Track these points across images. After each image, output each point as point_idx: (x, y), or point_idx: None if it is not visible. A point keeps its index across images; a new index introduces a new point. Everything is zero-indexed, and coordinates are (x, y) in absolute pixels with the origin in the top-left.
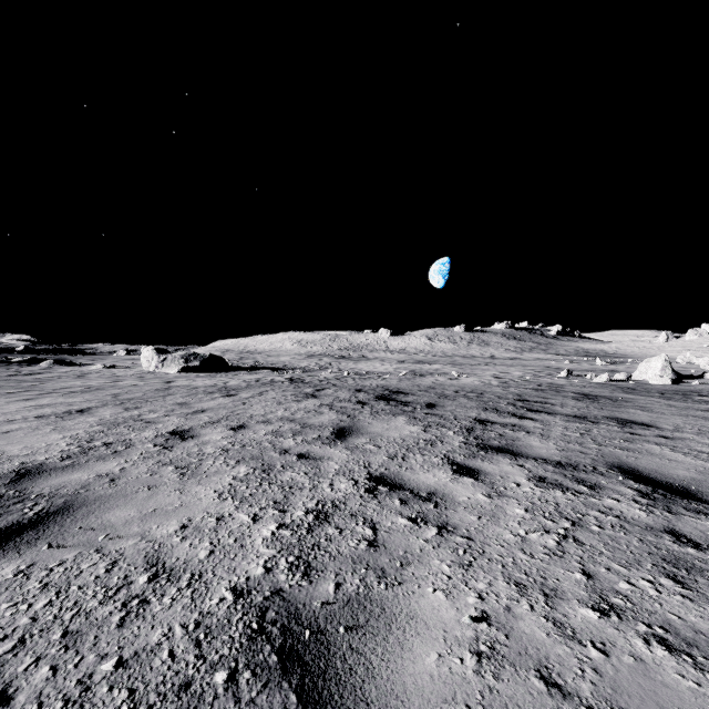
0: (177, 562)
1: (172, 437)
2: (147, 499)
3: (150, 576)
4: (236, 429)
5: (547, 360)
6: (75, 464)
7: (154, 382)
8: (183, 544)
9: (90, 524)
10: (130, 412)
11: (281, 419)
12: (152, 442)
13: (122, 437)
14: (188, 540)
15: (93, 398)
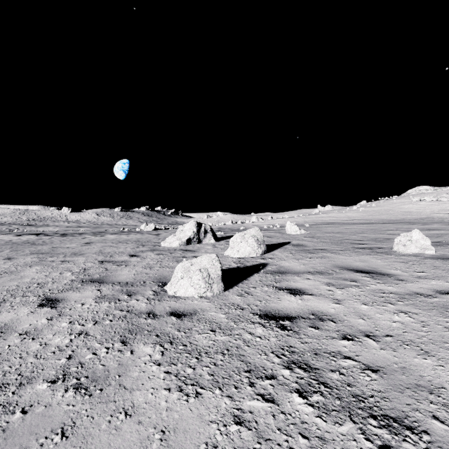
0: None
1: None
2: None
3: None
4: None
5: None
6: None
7: None
8: None
9: None
10: None
11: None
12: None
13: None
14: None
15: None
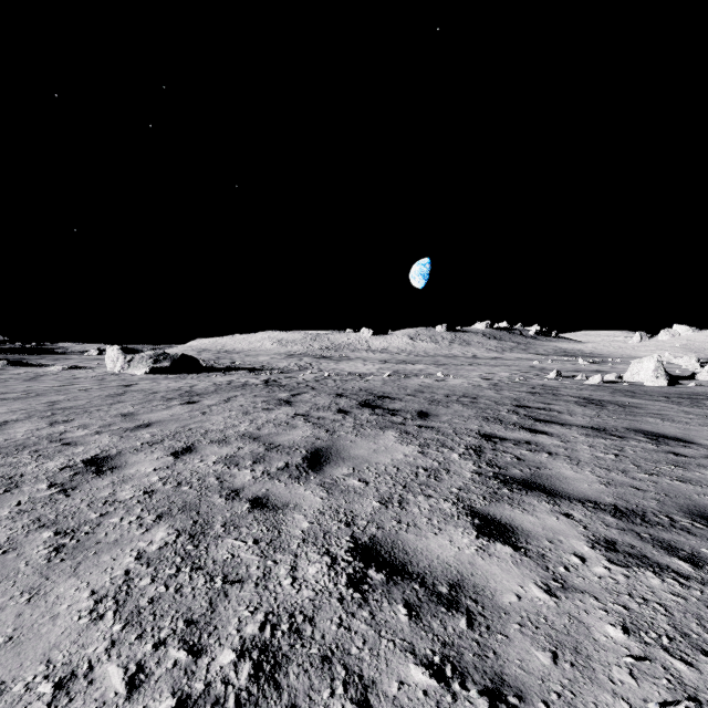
0: None
1: (84, 469)
2: None
3: None
4: (179, 453)
5: (530, 360)
6: None
7: (111, 386)
8: None
9: None
10: (53, 428)
11: (243, 436)
12: (50, 479)
13: (13, 470)
14: None
15: (22, 407)
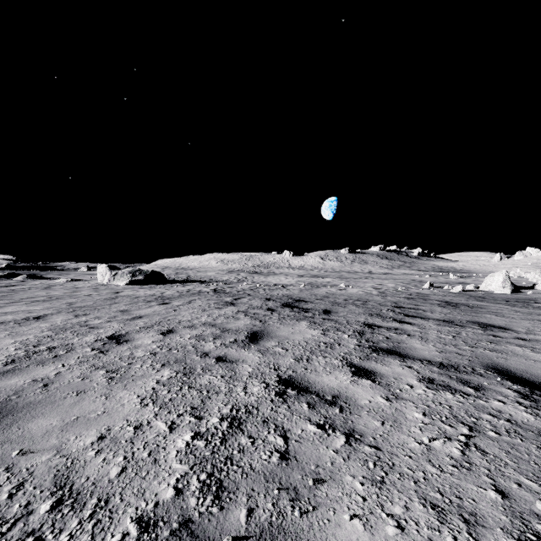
0: (86, 482)
1: (109, 341)
2: (73, 405)
3: (53, 503)
4: (165, 333)
5: (412, 275)
6: (16, 369)
7: (105, 293)
8: (96, 459)
9: (9, 436)
10: (78, 318)
11: (205, 324)
12: (91, 346)
13: (66, 341)
14: (103, 453)
15: (51, 306)
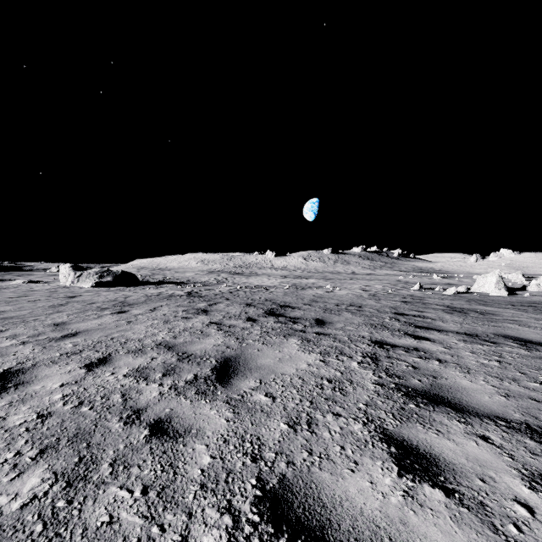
0: None
1: None
2: None
3: None
4: (93, 365)
5: (395, 275)
6: None
7: (57, 297)
8: None
9: None
10: None
11: (159, 345)
12: None
13: None
14: None
15: None
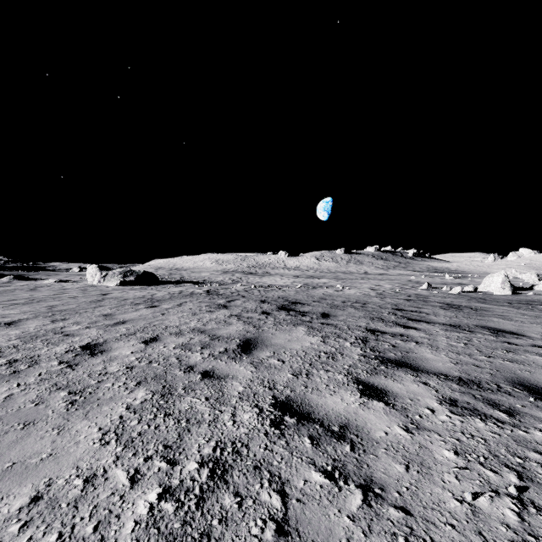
0: None
1: (82, 352)
2: (13, 444)
3: None
4: (148, 342)
5: (408, 275)
6: None
7: (92, 294)
8: (18, 539)
9: None
10: (55, 324)
11: (193, 330)
12: (59, 359)
13: (32, 352)
14: (30, 528)
15: (30, 309)
